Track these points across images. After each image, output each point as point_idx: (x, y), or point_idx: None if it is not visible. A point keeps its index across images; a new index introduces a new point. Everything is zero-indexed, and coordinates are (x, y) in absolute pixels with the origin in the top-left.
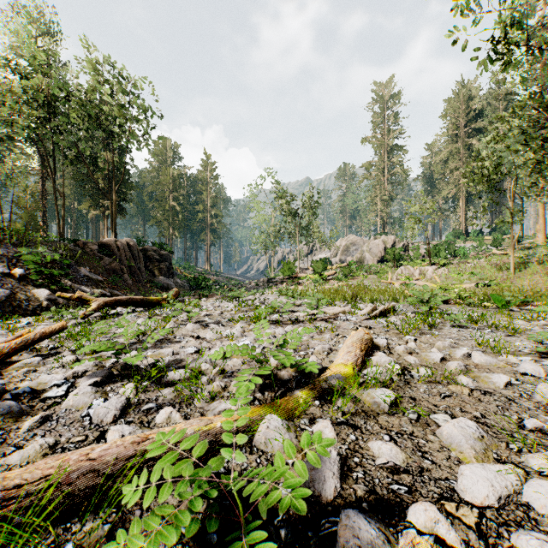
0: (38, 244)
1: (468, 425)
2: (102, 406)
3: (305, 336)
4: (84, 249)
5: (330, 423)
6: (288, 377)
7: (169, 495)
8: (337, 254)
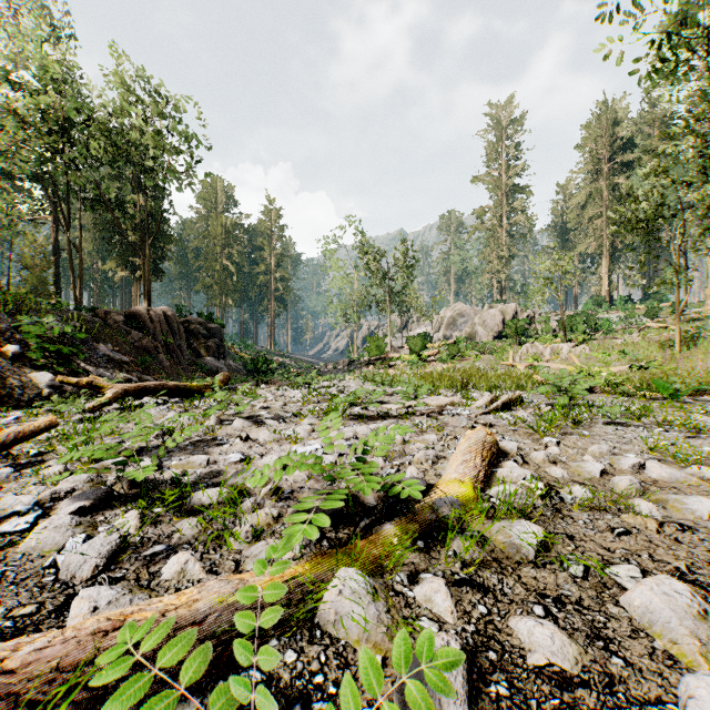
0: (43, 313)
1: (676, 589)
2: (77, 551)
3: (399, 438)
4: (105, 320)
5: (444, 583)
6: (376, 500)
7: None
8: (440, 329)
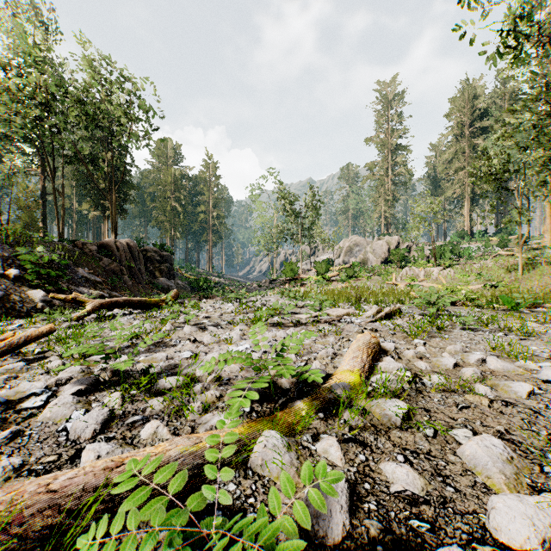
0: (36, 244)
1: (494, 443)
2: (81, 419)
3: (307, 340)
4: (83, 250)
5: (336, 440)
6: (290, 385)
7: (133, 550)
8: (340, 255)
